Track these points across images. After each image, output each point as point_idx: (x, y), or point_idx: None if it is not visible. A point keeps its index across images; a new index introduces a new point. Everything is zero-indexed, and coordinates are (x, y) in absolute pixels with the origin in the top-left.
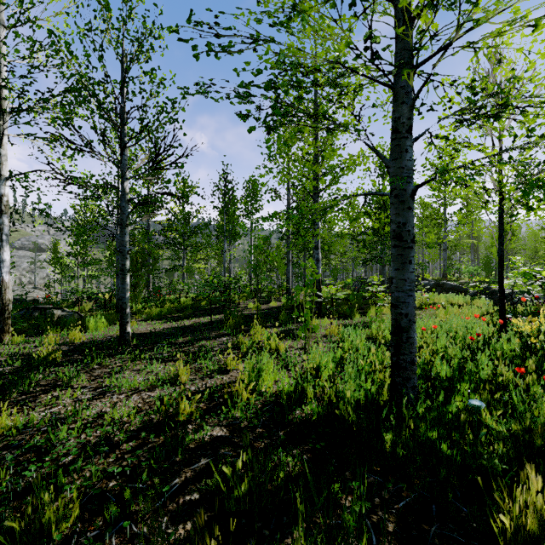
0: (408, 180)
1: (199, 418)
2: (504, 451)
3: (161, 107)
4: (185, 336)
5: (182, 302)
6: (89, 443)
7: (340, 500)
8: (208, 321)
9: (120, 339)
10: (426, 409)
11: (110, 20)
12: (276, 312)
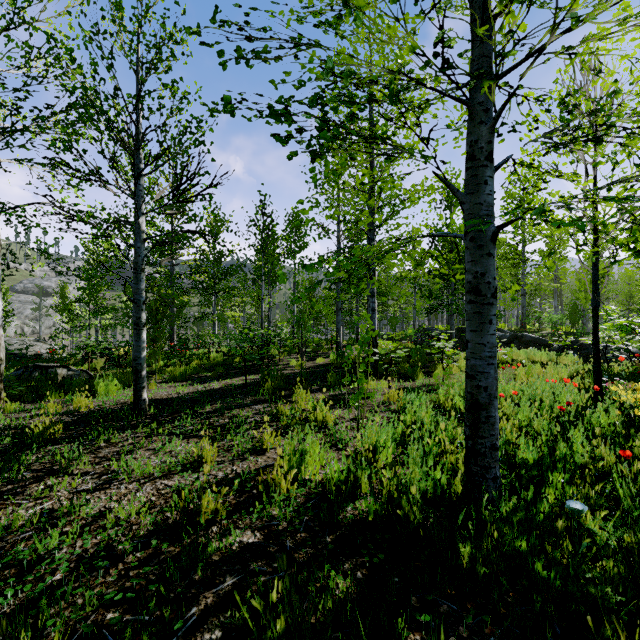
0: (487, 219)
1: (226, 517)
2: (615, 572)
3: (184, 127)
4: (213, 403)
5: (212, 358)
6: (86, 553)
7: (404, 639)
8: (242, 383)
9: (134, 408)
10: (512, 511)
11: (122, 22)
12: (323, 372)
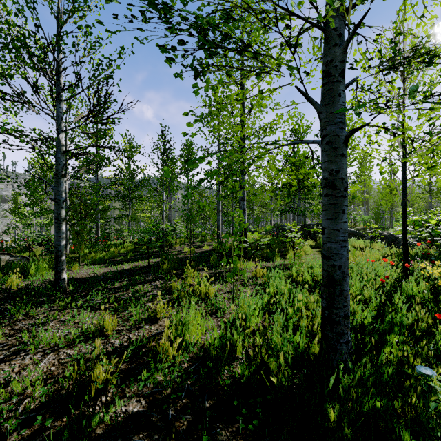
0: (341, 125)
1: (116, 385)
2: None
3: (97, 64)
4: (121, 281)
5: (126, 247)
6: None
7: None
8: (146, 265)
9: (55, 286)
10: (368, 375)
11: None
12: (208, 256)
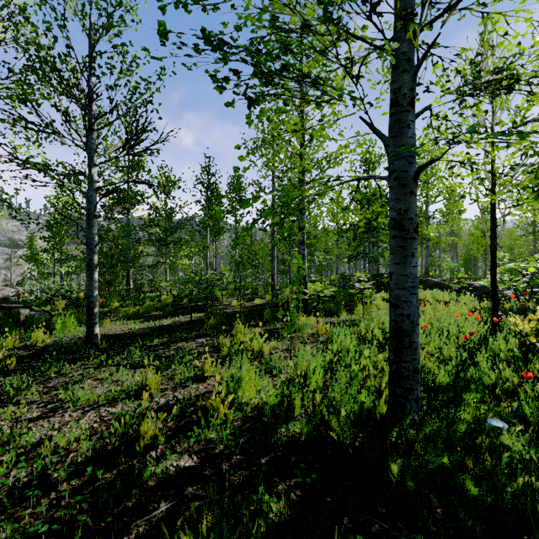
0: (410, 160)
1: (165, 442)
2: (537, 486)
3: (134, 87)
4: (161, 337)
5: (163, 300)
6: (19, 483)
7: None
8: (188, 320)
9: (87, 342)
10: (436, 429)
11: None
12: (260, 310)
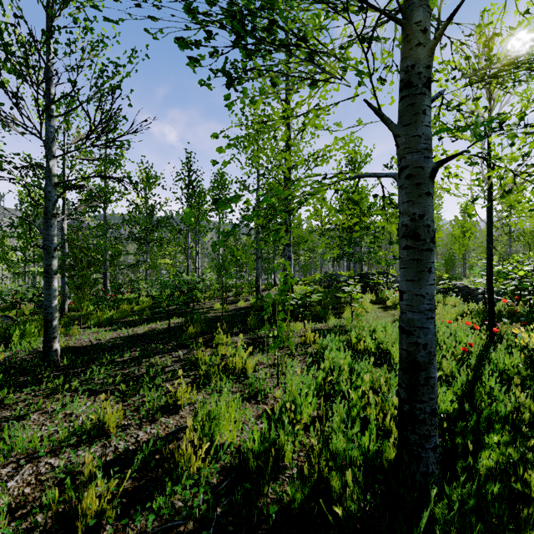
0: (426, 153)
1: (116, 518)
2: None
3: (100, 70)
4: (133, 350)
5: (141, 303)
6: None
7: None
8: (166, 327)
9: (44, 359)
10: (472, 504)
11: None
12: (244, 315)
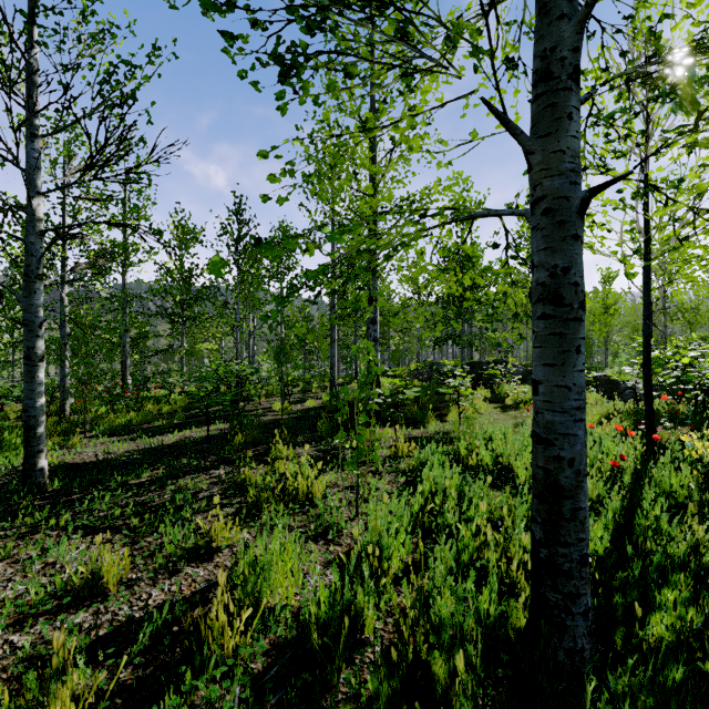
0: (573, 177)
1: None
2: None
3: (106, 72)
4: (156, 468)
5: (173, 402)
6: None
7: None
8: (205, 435)
9: (24, 482)
10: (649, 706)
11: None
12: (313, 418)
